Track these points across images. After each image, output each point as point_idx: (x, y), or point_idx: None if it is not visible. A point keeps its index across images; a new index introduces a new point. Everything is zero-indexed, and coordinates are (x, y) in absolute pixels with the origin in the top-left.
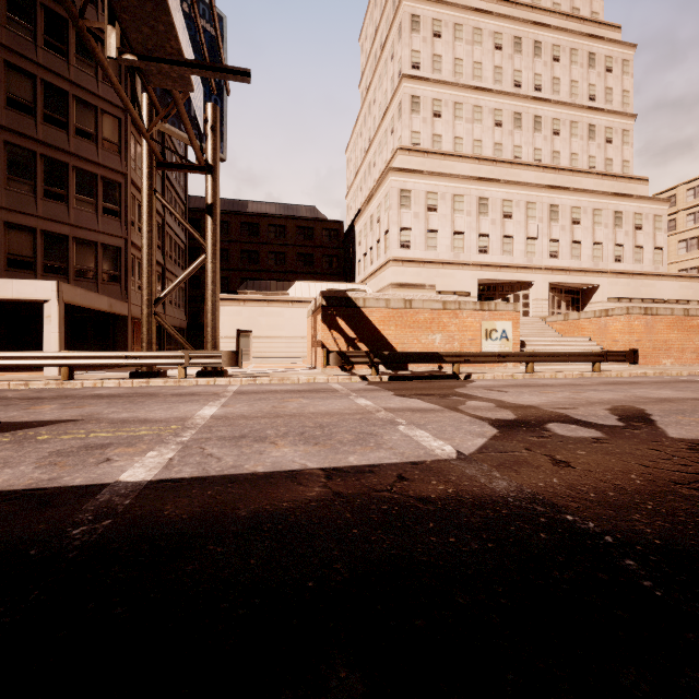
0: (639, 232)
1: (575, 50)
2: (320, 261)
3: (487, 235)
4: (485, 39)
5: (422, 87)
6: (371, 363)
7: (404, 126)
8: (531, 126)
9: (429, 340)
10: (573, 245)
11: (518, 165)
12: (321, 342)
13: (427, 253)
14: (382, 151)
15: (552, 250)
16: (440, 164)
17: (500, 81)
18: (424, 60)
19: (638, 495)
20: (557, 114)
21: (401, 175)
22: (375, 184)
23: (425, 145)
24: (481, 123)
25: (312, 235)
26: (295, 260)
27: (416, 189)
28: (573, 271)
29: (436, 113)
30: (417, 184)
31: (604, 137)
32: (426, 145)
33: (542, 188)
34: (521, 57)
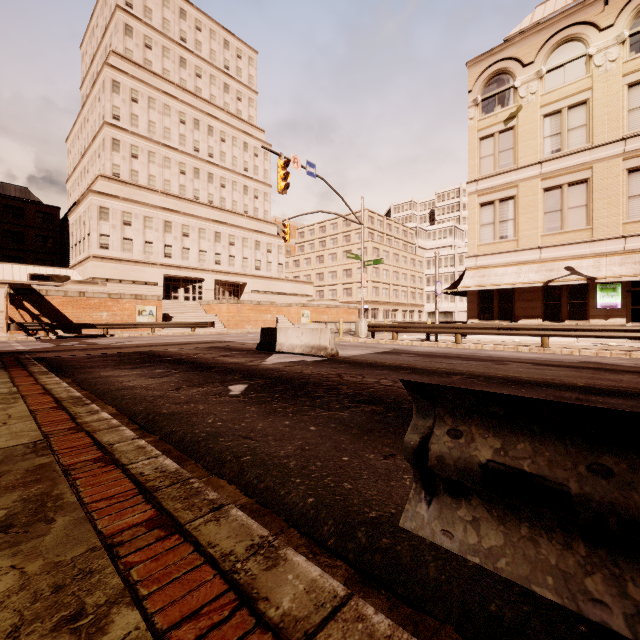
0: (270, 254)
1: (235, 138)
2: (33, 240)
3: (171, 246)
4: (173, 114)
5: (122, 134)
6: (44, 329)
7: (106, 158)
8: (206, 178)
9: (99, 316)
10: (231, 258)
11: (195, 203)
12: (10, 317)
13: (123, 254)
14: (93, 165)
15: (217, 260)
16: (136, 192)
17: (185, 145)
18: (124, 115)
19: (54, 349)
20: (224, 174)
21: (100, 196)
22: (85, 190)
23: (125, 176)
24: (170, 170)
25: (23, 215)
26: (1, 236)
27: (114, 208)
28: (231, 273)
29: (134, 155)
30: (115, 204)
31: (254, 194)
32: (126, 176)
33: (210, 221)
34: (199, 133)
